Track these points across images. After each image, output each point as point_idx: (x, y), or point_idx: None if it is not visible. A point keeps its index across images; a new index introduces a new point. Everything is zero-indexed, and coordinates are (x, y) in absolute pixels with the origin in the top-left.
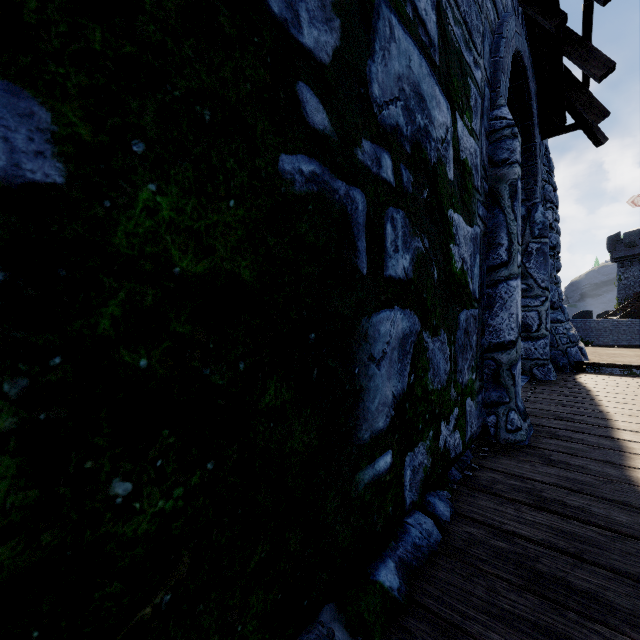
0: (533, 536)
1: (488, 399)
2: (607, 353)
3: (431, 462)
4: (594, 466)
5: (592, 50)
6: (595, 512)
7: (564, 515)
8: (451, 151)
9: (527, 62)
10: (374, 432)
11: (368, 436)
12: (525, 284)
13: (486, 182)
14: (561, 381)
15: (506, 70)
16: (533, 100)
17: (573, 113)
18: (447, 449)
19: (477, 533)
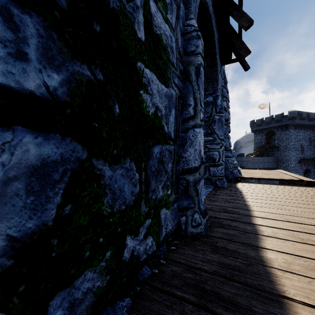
0: None
1: (181, 205)
2: (250, 172)
3: (109, 279)
4: (242, 249)
5: (243, 12)
6: (240, 304)
7: (217, 312)
8: (141, 16)
9: (211, 13)
10: None
11: None
12: (213, 137)
13: (181, 64)
14: (229, 187)
15: (195, 0)
16: (215, 38)
17: (235, 53)
18: (136, 256)
19: None
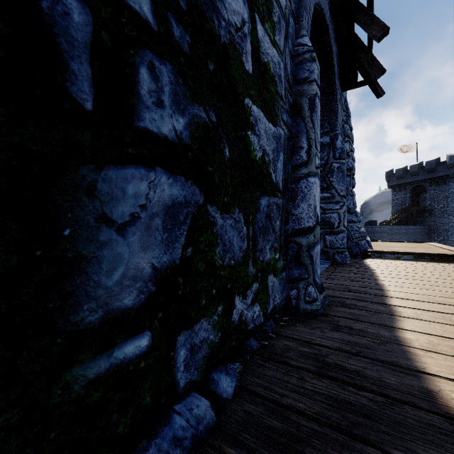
0: (309, 409)
1: (291, 276)
2: (385, 245)
3: (220, 337)
4: (371, 329)
5: (373, 17)
6: (369, 375)
7: (342, 381)
8: (249, 45)
9: (329, 22)
10: (112, 312)
11: (97, 318)
12: (329, 193)
13: (291, 96)
14: (354, 264)
15: (308, 10)
16: (334, 55)
17: (362, 73)
18: (243, 322)
19: (254, 411)
